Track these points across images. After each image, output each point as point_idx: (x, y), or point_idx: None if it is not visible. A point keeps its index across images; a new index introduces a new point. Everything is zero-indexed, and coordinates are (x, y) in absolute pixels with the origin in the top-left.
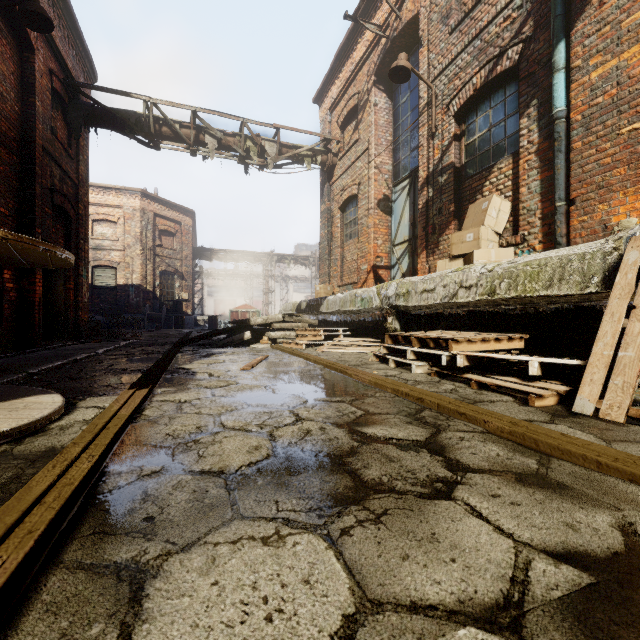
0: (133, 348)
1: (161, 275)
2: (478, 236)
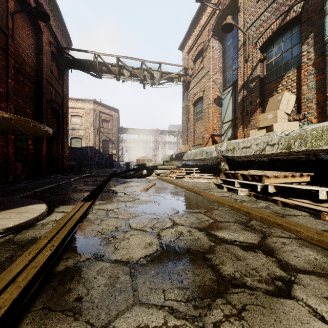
0: (88, 178)
1: (103, 142)
2: (275, 115)
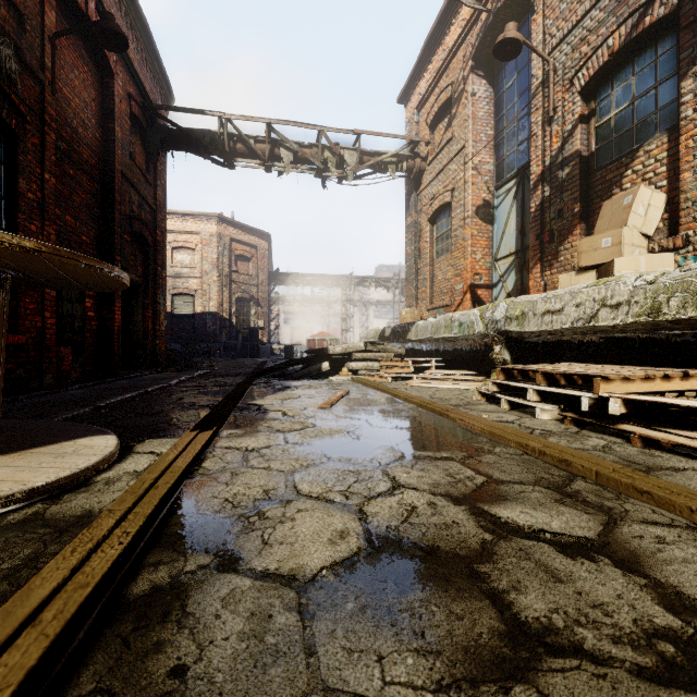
0: (206, 379)
1: (237, 302)
2: (619, 240)
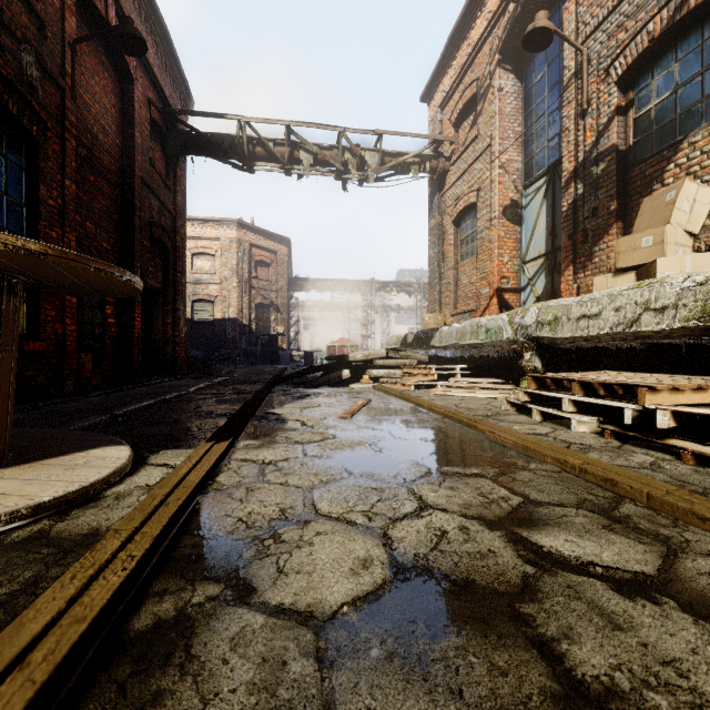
0: (225, 386)
1: (257, 308)
2: (661, 239)
